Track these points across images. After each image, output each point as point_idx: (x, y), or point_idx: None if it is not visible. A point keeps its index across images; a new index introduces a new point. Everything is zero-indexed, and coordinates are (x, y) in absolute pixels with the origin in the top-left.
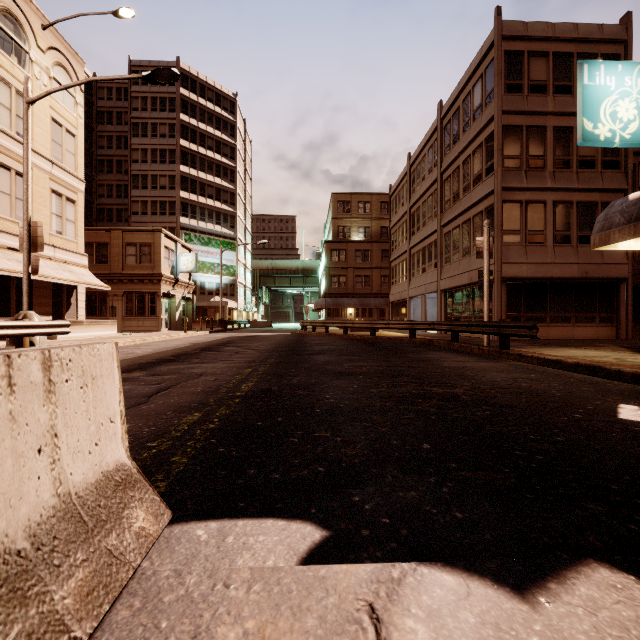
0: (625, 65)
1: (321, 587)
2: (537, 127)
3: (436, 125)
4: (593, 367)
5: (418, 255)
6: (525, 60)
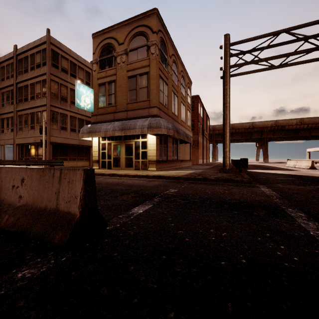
0: (88, 88)
1: None
2: (64, 85)
3: (13, 56)
4: None
5: None
6: (60, 57)
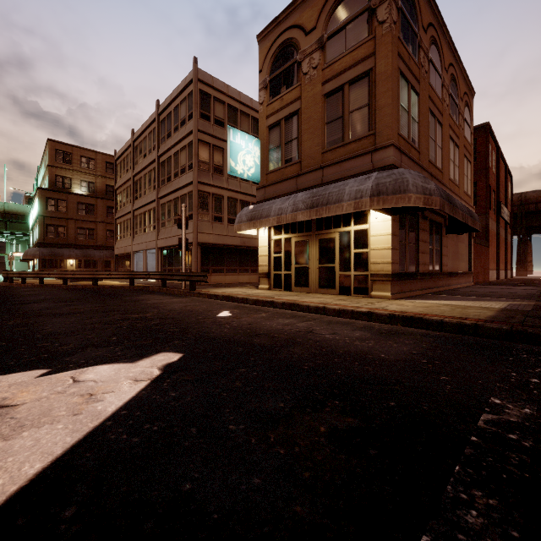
0: (249, 137)
1: (49, 379)
2: (219, 147)
3: (155, 117)
4: (229, 297)
5: (141, 217)
6: (212, 101)
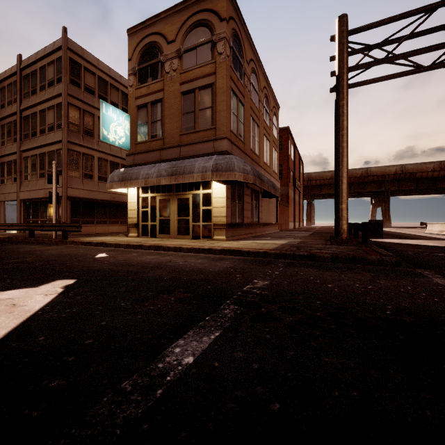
0: (120, 112)
1: None
2: (89, 112)
3: (16, 70)
4: (103, 243)
5: None
6: (82, 70)
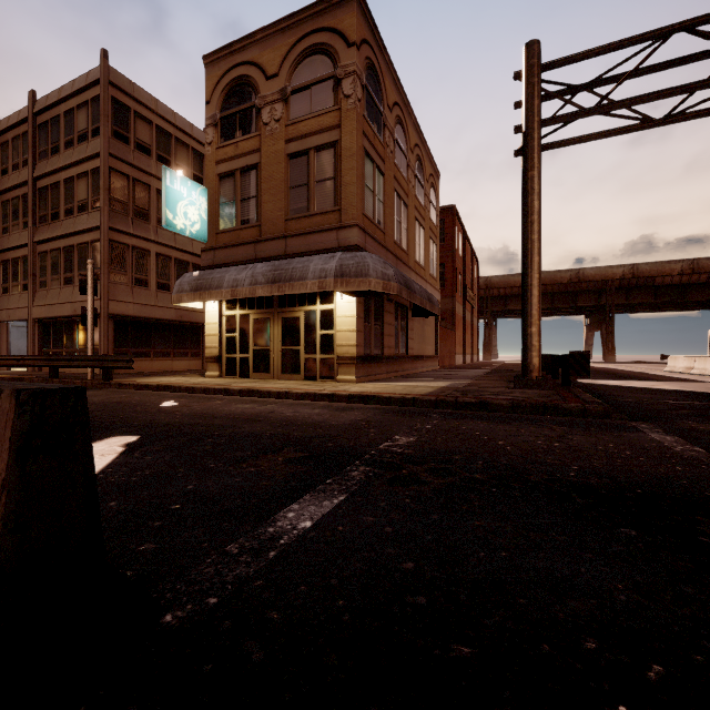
0: (193, 184)
1: None
2: (143, 183)
3: (27, 116)
4: (168, 386)
5: None
6: (132, 117)
